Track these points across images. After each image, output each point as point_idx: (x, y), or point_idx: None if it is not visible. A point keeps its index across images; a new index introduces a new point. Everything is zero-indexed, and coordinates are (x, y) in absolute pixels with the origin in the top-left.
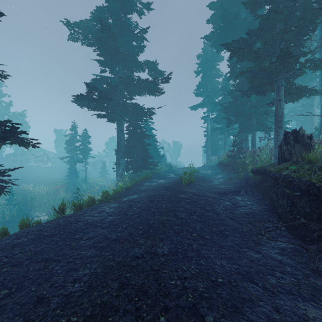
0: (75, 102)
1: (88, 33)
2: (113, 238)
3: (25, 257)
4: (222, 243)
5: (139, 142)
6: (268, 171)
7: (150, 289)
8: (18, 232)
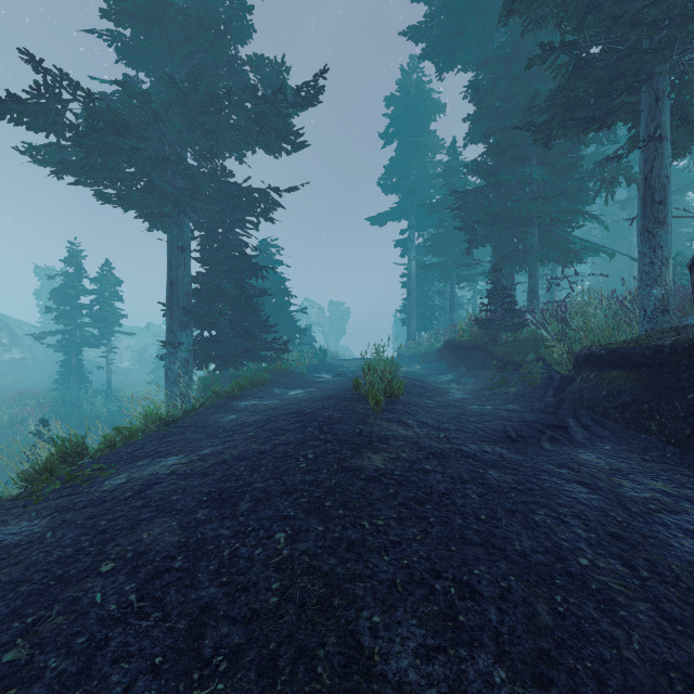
0: (31, 156)
1: None
2: None
3: None
4: None
5: (236, 283)
6: None
7: None
8: None
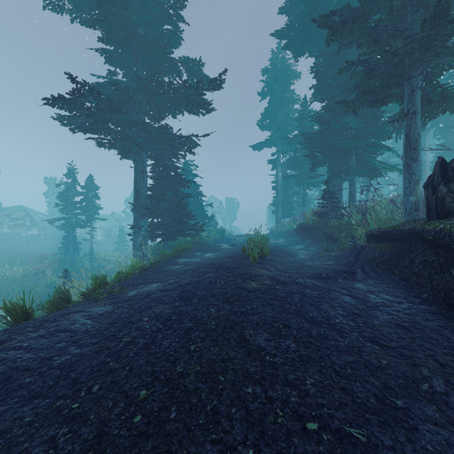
0: (60, 121)
1: None
2: None
3: None
4: None
5: (173, 191)
6: (432, 232)
7: None
8: None
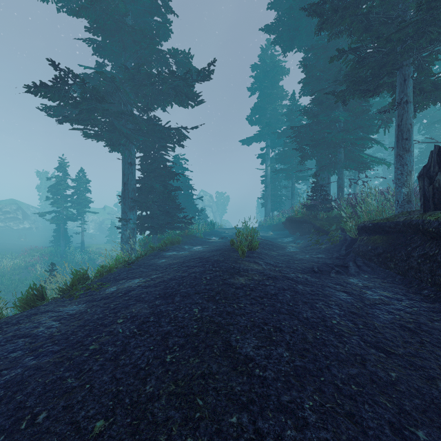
0: (46, 111)
1: None
2: None
3: None
4: None
5: (161, 183)
6: (435, 223)
7: None
8: None
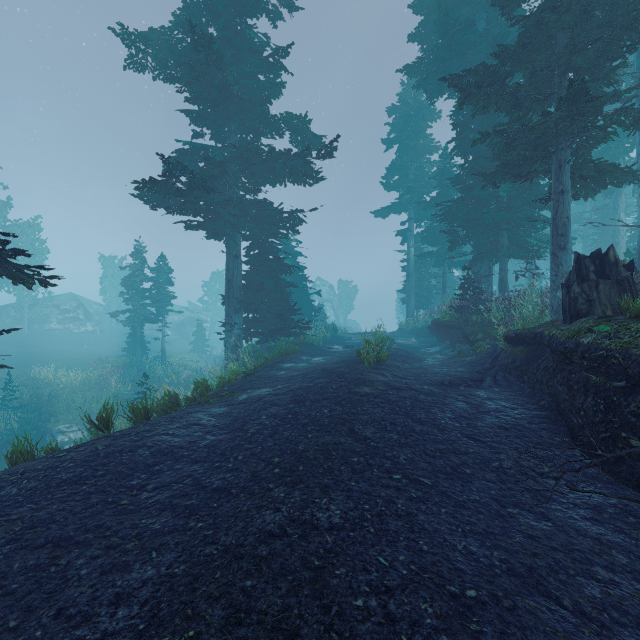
0: (140, 198)
1: (166, 56)
2: (216, 485)
3: (6, 535)
4: (460, 495)
5: (272, 279)
6: (547, 337)
7: (305, 623)
8: (2, 472)
